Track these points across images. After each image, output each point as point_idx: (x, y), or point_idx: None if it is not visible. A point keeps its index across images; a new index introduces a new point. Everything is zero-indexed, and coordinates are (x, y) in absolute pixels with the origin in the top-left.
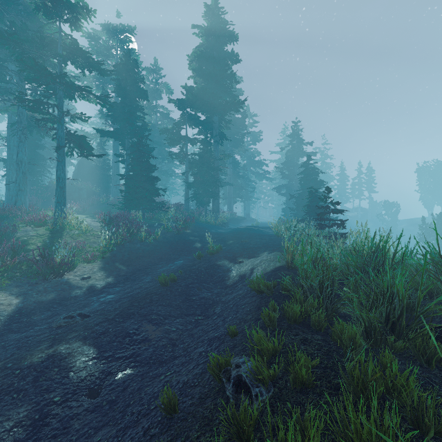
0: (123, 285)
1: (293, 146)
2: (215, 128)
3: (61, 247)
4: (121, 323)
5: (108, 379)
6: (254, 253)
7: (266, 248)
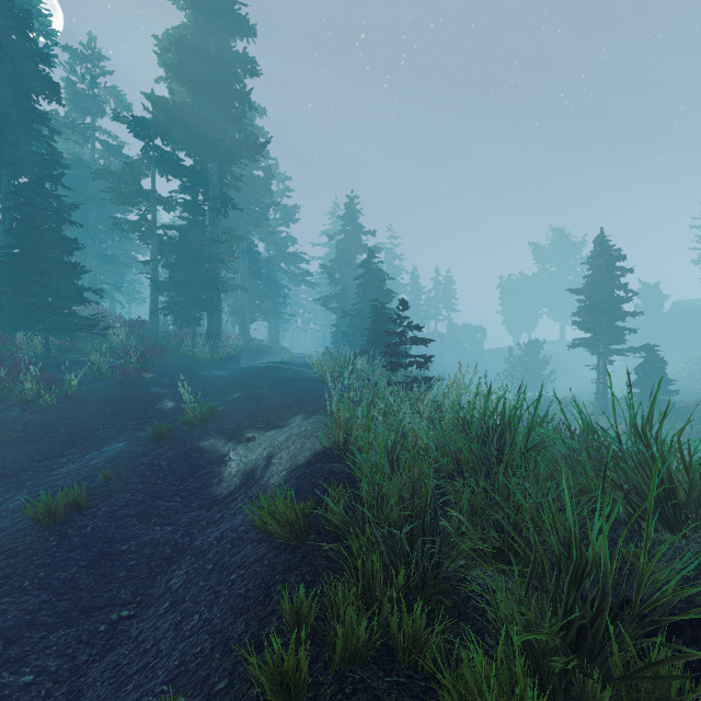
0: None
1: (348, 234)
2: (213, 184)
3: None
4: None
5: None
6: (278, 419)
7: (300, 408)
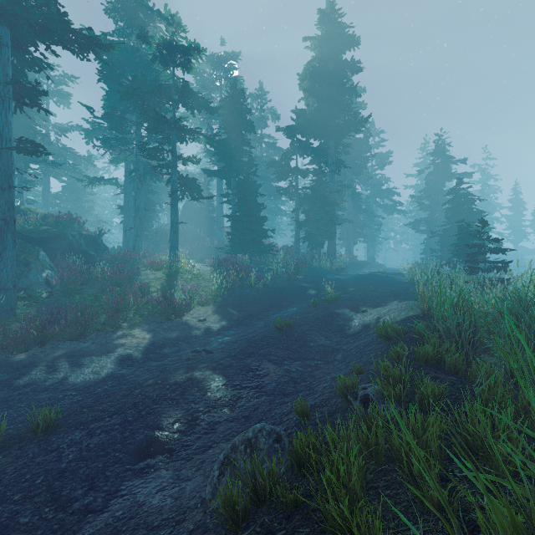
0: (237, 329)
1: (437, 166)
2: (331, 154)
3: (179, 289)
4: (243, 360)
5: (239, 402)
6: (381, 302)
7: (396, 297)
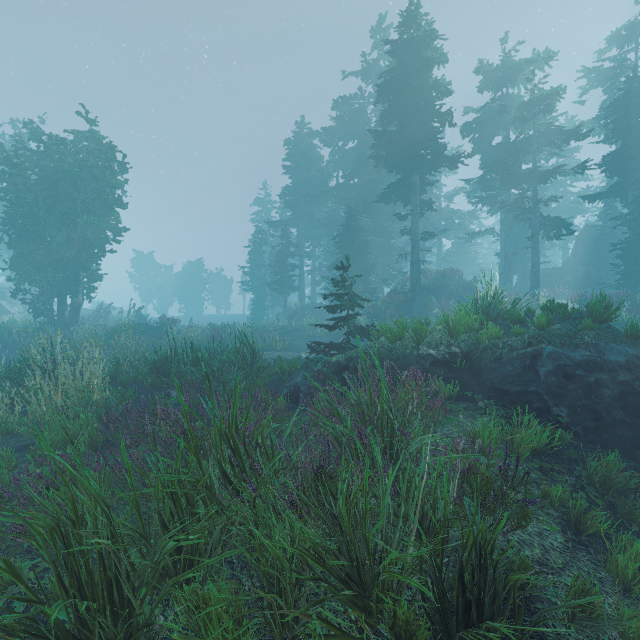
0: None
1: None
2: None
3: None
4: None
5: None
6: None
7: None
